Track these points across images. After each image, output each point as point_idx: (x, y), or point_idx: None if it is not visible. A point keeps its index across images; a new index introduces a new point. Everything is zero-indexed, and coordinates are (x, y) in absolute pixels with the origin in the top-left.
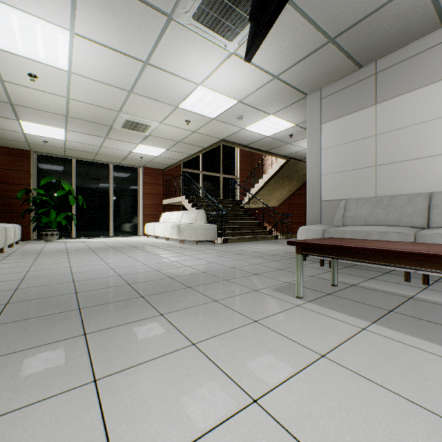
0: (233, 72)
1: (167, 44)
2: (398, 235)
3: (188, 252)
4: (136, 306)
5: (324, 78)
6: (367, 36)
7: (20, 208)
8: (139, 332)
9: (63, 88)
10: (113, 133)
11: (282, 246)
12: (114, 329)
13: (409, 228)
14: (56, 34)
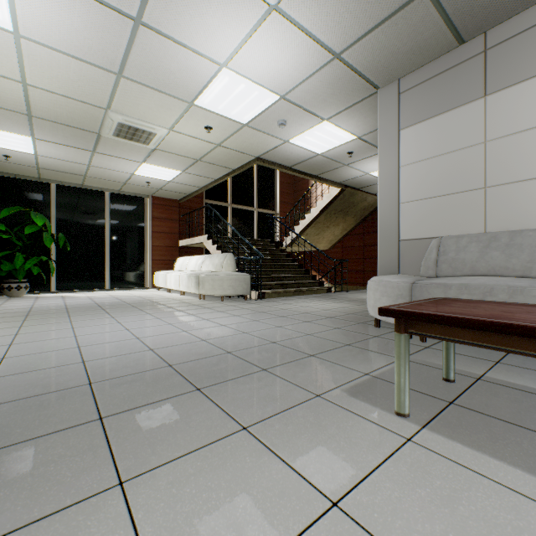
0: (274, 45)
1: None
2: None
3: (209, 314)
4: (75, 451)
5: (406, 60)
6: None
7: None
8: None
9: (13, 65)
10: (103, 145)
11: (339, 303)
12: None
13: None
14: None
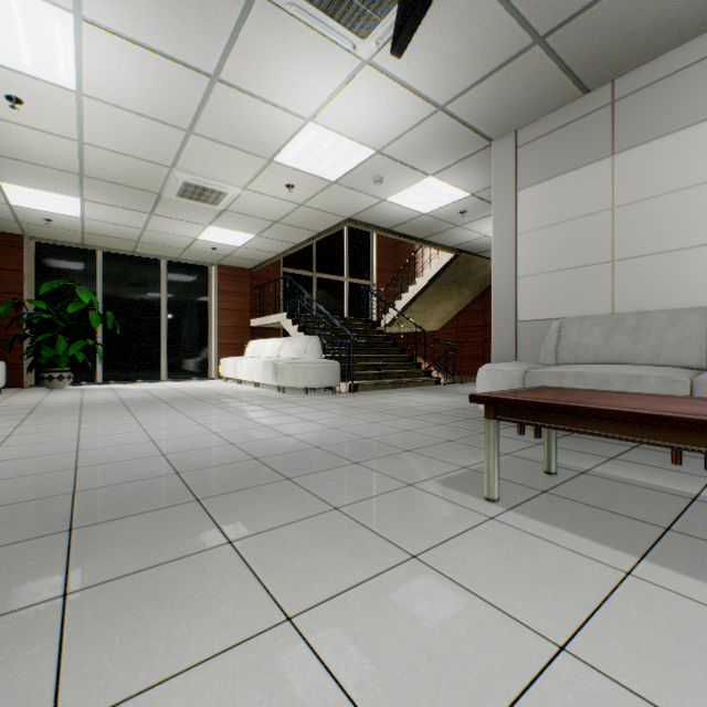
0: (368, 98)
1: (251, 43)
2: (661, 381)
3: (291, 408)
4: (183, 522)
5: (522, 111)
6: (602, 33)
7: (6, 334)
8: (178, 588)
9: (71, 124)
10: (164, 206)
11: (448, 398)
12: (130, 579)
13: (677, 369)
14: (50, 20)
